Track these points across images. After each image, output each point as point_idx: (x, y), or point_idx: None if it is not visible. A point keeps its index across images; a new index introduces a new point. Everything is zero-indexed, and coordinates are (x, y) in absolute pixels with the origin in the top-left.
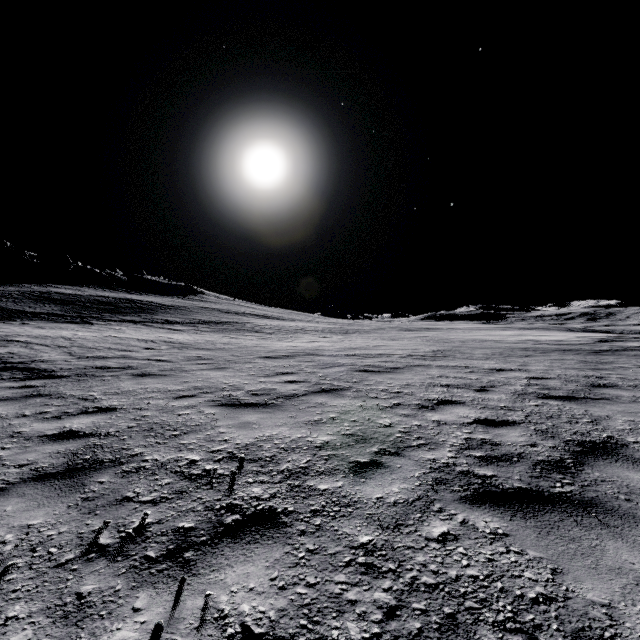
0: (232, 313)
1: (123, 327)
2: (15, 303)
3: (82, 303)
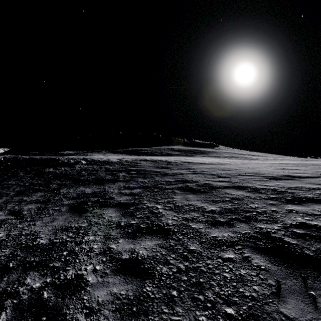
0: (237, 154)
1: (205, 157)
2: (168, 151)
3: (183, 151)
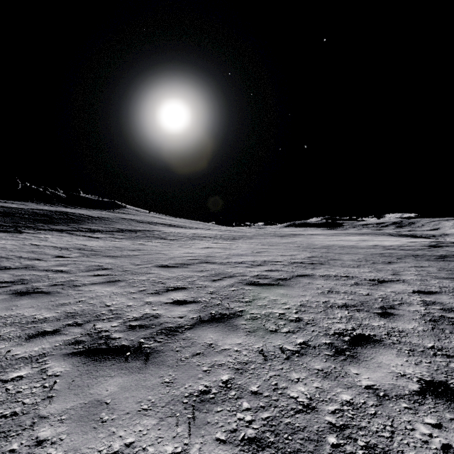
0: (146, 223)
1: (48, 235)
2: None
3: (21, 215)
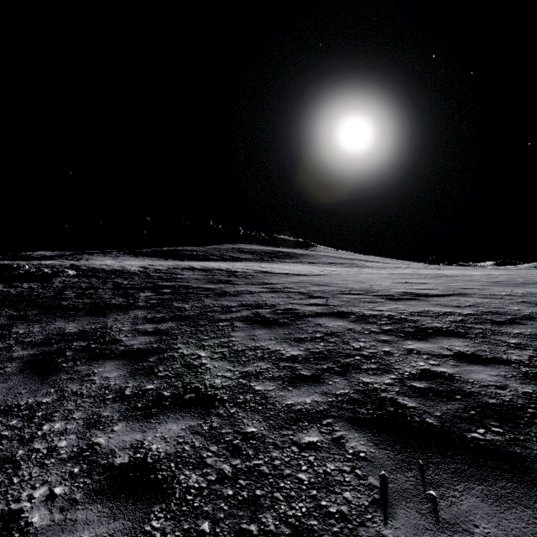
0: (343, 258)
1: (293, 264)
2: (233, 254)
3: (259, 253)
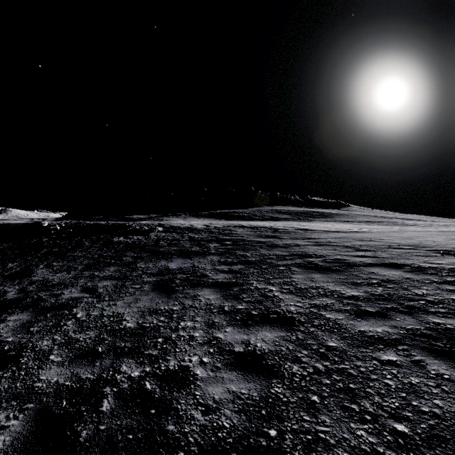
0: (380, 217)
1: (329, 223)
2: (272, 214)
3: (295, 213)
